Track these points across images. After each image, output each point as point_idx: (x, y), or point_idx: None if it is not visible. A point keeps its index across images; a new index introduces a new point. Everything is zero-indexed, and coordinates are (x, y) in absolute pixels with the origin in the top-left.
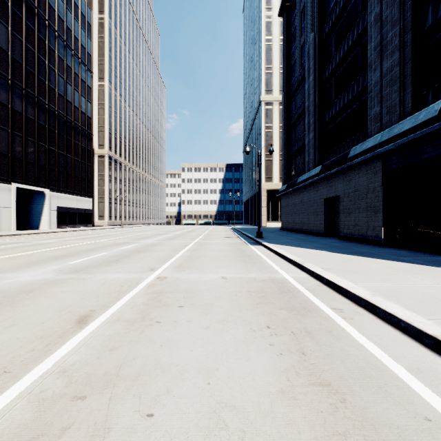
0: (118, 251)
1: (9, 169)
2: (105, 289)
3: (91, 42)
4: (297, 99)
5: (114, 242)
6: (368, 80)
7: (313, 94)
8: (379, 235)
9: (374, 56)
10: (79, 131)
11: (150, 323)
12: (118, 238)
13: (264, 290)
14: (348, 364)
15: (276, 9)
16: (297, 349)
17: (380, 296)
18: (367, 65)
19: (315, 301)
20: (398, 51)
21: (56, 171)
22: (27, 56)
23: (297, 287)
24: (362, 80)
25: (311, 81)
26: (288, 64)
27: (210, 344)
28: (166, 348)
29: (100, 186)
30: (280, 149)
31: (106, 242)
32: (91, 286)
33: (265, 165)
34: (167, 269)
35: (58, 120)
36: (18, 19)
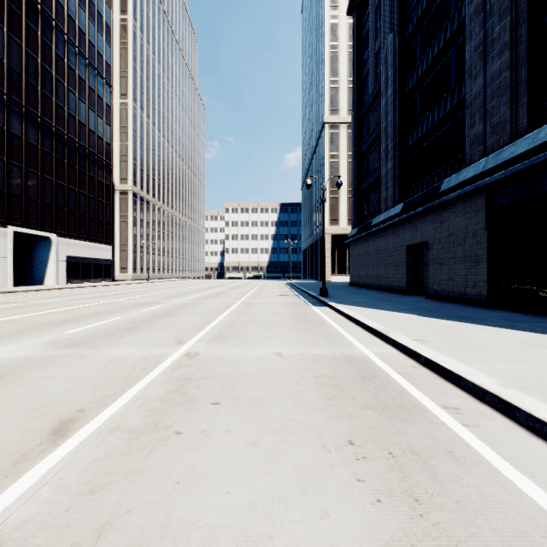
0: (139, 315)
1: (5, 209)
2: (108, 373)
3: (110, 49)
4: (371, 119)
5: (136, 301)
6: (466, 90)
7: (392, 112)
8: (482, 293)
9: (475, 59)
10: (95, 160)
11: (165, 435)
12: (142, 296)
13: (337, 374)
14: (498, 526)
15: (344, 8)
16: (404, 490)
17: (513, 388)
18: (465, 72)
19: (415, 394)
20: (509, 50)
21: (66, 211)
22: (28, 65)
23: (384, 370)
24: (457, 91)
25: (389, 95)
26: (359, 75)
27: (259, 480)
28: (185, 487)
29: (123, 230)
30: (349, 183)
31: (125, 302)
32: (90, 369)
33: (330, 203)
34: (201, 341)
35: (68, 147)
36: (17, 18)
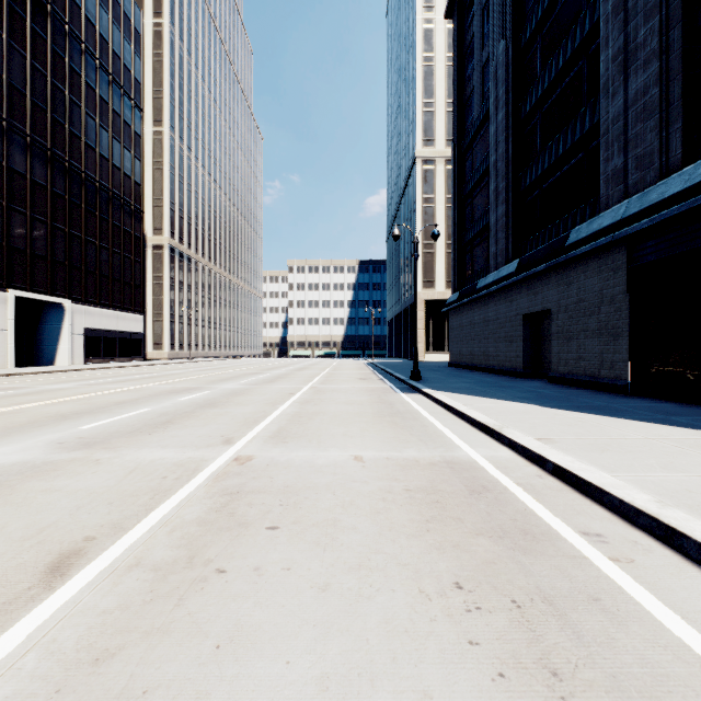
0: (175, 405)
1: (4, 267)
2: (129, 485)
3: (140, 61)
4: (476, 152)
5: (172, 387)
6: (601, 113)
7: (504, 142)
8: (622, 376)
9: (613, 72)
10: (121, 205)
11: (203, 574)
12: (181, 380)
13: (436, 487)
14: None
15: (441, 9)
16: (536, 659)
17: (675, 506)
18: (599, 89)
19: (543, 514)
20: (657, 59)
21: (83, 270)
22: (33, 82)
23: (499, 480)
24: (589, 114)
25: (500, 121)
26: (461, 95)
27: (331, 642)
28: (228, 654)
29: (157, 295)
30: (447, 235)
31: (158, 388)
32: (106, 479)
33: (423, 260)
34: (255, 441)
35: (85, 188)
36: (20, 21)
